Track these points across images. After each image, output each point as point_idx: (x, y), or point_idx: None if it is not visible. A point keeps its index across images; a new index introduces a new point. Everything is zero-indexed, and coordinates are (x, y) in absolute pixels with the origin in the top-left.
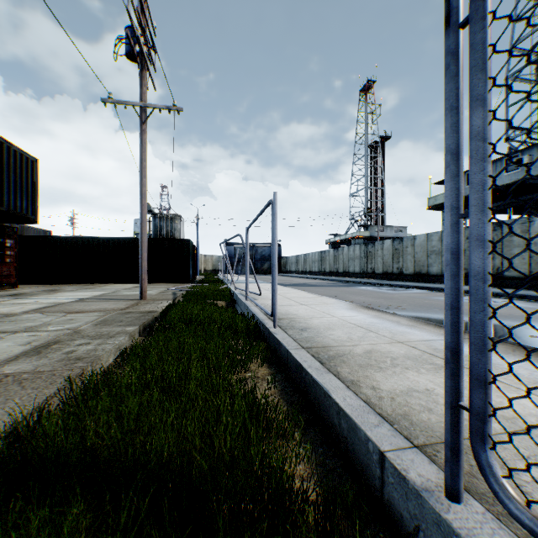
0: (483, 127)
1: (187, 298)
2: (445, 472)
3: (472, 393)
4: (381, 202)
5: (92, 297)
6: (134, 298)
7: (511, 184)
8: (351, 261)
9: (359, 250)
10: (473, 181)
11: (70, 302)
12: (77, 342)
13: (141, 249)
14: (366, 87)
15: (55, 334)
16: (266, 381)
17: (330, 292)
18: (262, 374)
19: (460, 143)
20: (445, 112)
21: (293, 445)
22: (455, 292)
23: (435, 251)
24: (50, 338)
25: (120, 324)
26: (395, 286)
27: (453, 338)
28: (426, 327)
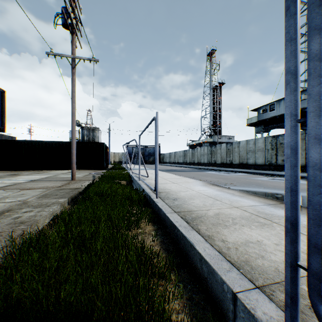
0: (320, 50)
1: (102, 179)
2: (286, 314)
3: (310, 257)
4: (219, 121)
5: (40, 178)
6: (68, 179)
7: None
8: (202, 156)
9: (207, 150)
10: (312, 93)
11: (24, 182)
12: (24, 210)
13: (72, 148)
14: (210, 53)
15: (9, 205)
16: (151, 235)
17: (190, 174)
18: (148, 230)
19: (297, 65)
20: (286, 42)
21: (170, 284)
22: (294, 179)
23: (251, 150)
24: (5, 207)
25: (55, 197)
26: (228, 171)
27: (292, 213)
28: (250, 197)
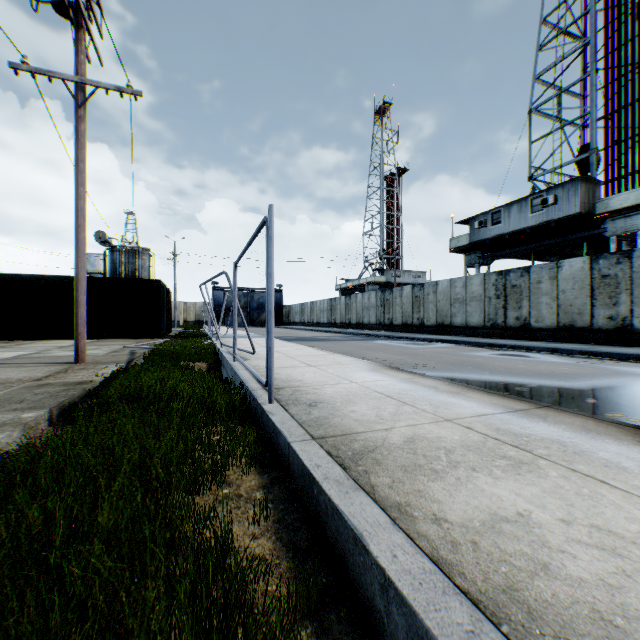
0: None
1: (151, 358)
2: None
3: None
4: (398, 243)
5: None
6: (67, 361)
7: (536, 226)
8: (366, 310)
9: (375, 298)
10: None
11: None
12: None
13: (77, 289)
14: (381, 110)
15: None
16: (252, 502)
17: (343, 347)
18: (247, 488)
19: None
20: None
21: None
22: None
23: (459, 299)
24: None
25: (18, 406)
26: (417, 339)
27: None
28: (472, 394)
